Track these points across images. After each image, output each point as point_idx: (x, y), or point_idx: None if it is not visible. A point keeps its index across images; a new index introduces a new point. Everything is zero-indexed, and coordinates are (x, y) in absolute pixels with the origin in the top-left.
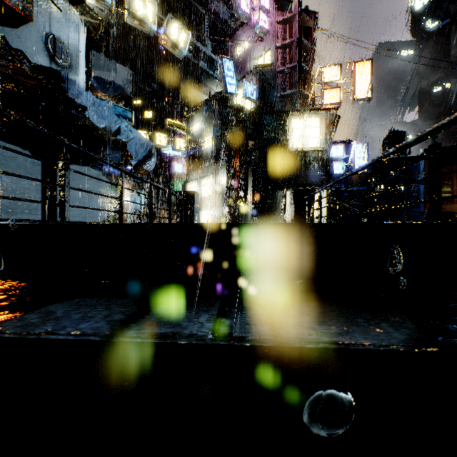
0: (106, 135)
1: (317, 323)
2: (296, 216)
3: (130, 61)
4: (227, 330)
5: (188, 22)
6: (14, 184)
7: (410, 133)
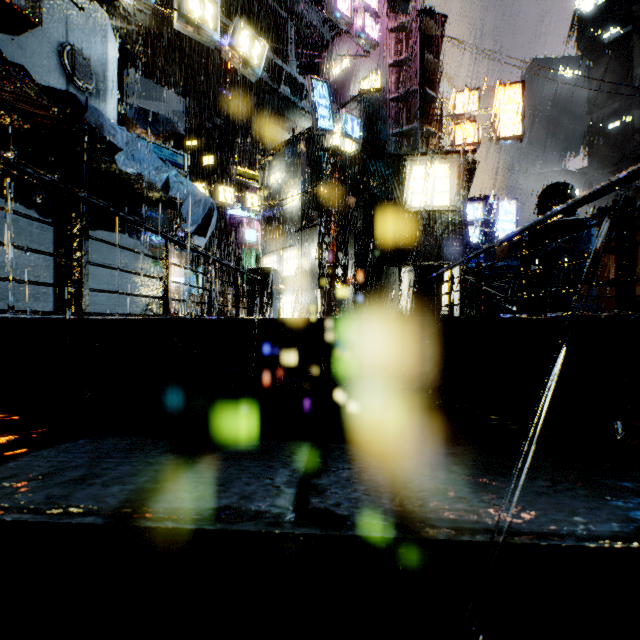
0: (146, 188)
1: (469, 489)
2: (417, 304)
3: (182, 85)
4: (320, 504)
5: (264, 30)
6: (14, 258)
7: (576, 187)
